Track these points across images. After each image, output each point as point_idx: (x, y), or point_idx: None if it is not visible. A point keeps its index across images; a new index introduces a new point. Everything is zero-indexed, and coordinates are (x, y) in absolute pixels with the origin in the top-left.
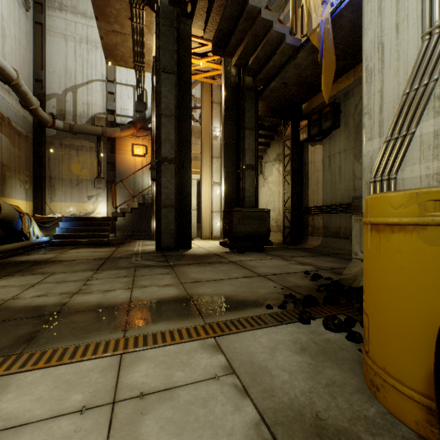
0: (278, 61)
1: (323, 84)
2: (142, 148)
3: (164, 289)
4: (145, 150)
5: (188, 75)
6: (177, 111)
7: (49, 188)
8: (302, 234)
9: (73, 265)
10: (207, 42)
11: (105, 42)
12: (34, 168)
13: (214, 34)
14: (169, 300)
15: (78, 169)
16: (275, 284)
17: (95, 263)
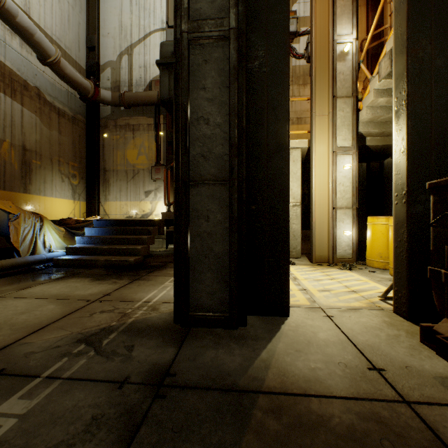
0: None
1: None
2: None
3: None
4: None
5: None
6: None
7: (104, 184)
8: None
9: None
10: None
11: None
12: (86, 159)
13: None
14: None
15: (134, 156)
16: None
17: None
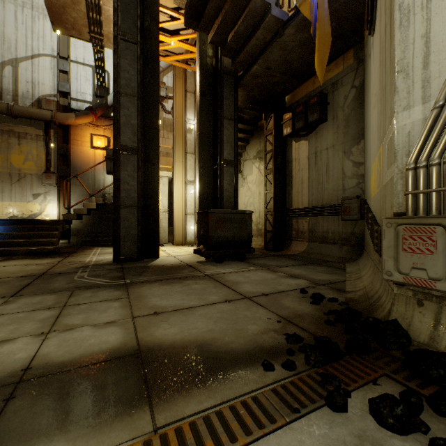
0: (262, 39)
1: (317, 61)
2: (103, 139)
3: (101, 333)
4: (107, 142)
5: (155, 49)
6: (140, 90)
7: None
8: (285, 238)
9: None
10: (179, 16)
11: (49, 2)
12: None
13: (187, 1)
14: (101, 361)
15: (20, 161)
16: (267, 312)
17: (16, 284)
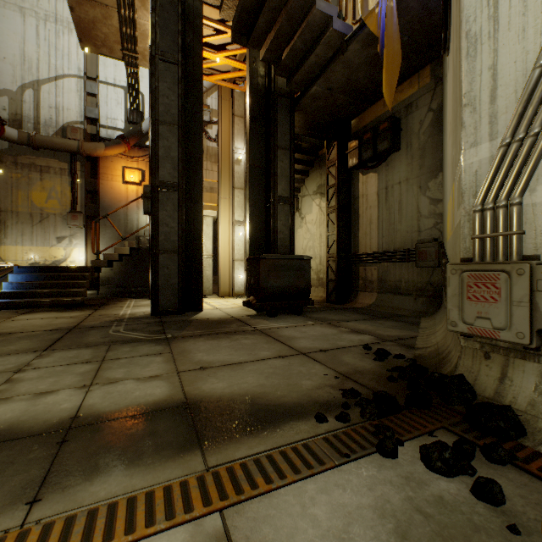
0: (322, 56)
1: (385, 84)
2: (137, 172)
3: (146, 386)
4: (141, 176)
5: (198, 69)
6: (181, 118)
7: None
8: (350, 289)
9: (8, 342)
10: (225, 29)
11: (78, 17)
12: None
13: (235, 13)
14: (148, 411)
15: (42, 199)
16: (324, 368)
17: (47, 338)
